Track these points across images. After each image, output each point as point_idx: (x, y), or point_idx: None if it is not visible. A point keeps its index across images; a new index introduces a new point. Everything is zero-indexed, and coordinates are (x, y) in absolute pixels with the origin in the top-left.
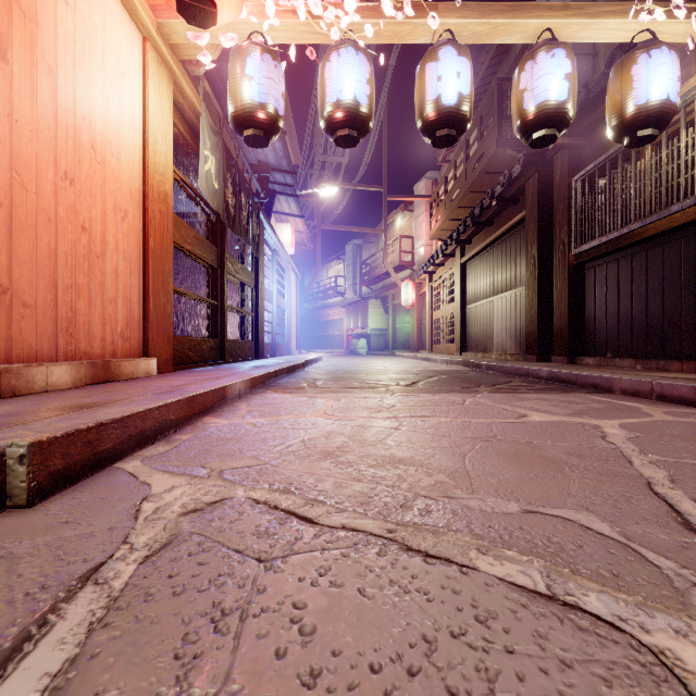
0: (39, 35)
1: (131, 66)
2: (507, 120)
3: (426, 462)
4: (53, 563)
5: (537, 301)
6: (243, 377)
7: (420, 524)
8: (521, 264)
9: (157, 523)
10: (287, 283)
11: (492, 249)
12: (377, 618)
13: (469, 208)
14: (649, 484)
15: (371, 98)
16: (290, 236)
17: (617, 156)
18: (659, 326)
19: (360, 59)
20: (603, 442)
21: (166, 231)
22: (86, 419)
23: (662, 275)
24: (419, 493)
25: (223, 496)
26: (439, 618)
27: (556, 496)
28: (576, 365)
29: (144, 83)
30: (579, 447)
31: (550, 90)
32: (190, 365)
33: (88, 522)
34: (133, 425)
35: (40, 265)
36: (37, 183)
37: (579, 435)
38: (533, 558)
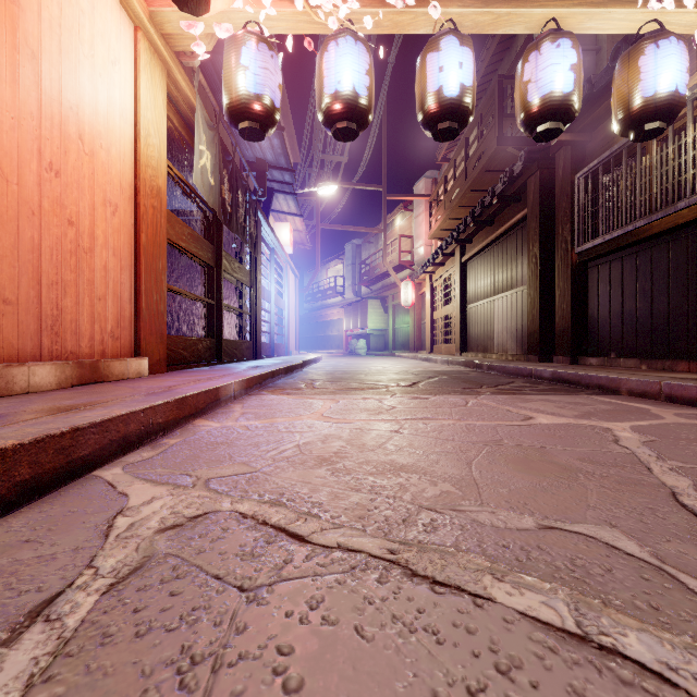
0: (21, 18)
1: (121, 56)
2: (508, 117)
3: (430, 469)
4: (2, 594)
5: (539, 301)
6: (238, 378)
7: (425, 543)
8: (522, 263)
9: (129, 542)
10: (286, 282)
11: (492, 248)
12: (378, 667)
13: (469, 207)
14: (674, 494)
15: (370, 89)
16: (289, 235)
17: (621, 152)
18: (665, 326)
19: (359, 49)
20: (616, 446)
21: (160, 227)
22: (61, 423)
23: (668, 273)
24: (423, 505)
25: (207, 509)
26: (452, 667)
27: (574, 508)
28: (580, 366)
29: (135, 73)
30: (591, 452)
31: (555, 82)
32: (185, 366)
33: (52, 541)
34: (114, 429)
35: (23, 260)
36: (19, 173)
37: (590, 439)
38: (556, 585)
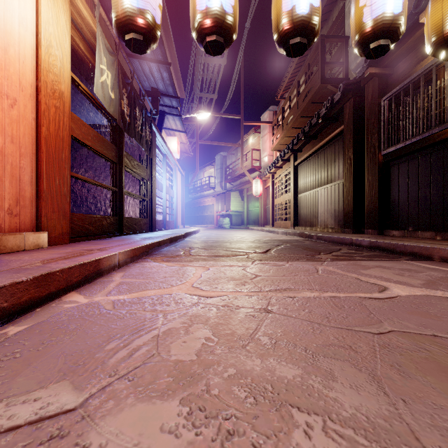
0: None
1: None
2: (327, 64)
3: (330, 396)
4: None
5: (353, 190)
6: (124, 249)
7: None
8: (339, 164)
9: None
10: (175, 178)
11: (317, 155)
12: None
13: (299, 128)
14: None
15: (235, 9)
16: (176, 145)
17: (418, 79)
18: None
19: None
20: None
21: (62, 124)
22: None
23: None
24: None
25: None
26: None
27: None
28: (387, 236)
29: None
30: None
31: (387, 4)
32: (89, 237)
33: None
34: None
35: None
36: None
37: None
38: None
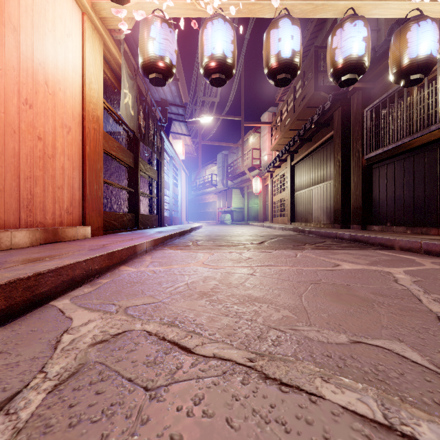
0: (6, 4)
1: (73, 31)
2: (321, 73)
3: (274, 300)
4: None
5: (341, 189)
6: (148, 239)
7: (273, 353)
8: (330, 166)
9: (70, 353)
10: (180, 178)
11: (311, 156)
12: None
13: (296, 130)
14: (439, 318)
15: (234, 53)
16: (182, 148)
17: (394, 94)
18: (422, 205)
19: (227, 27)
20: (396, 284)
21: (98, 141)
22: (28, 270)
23: (424, 172)
24: (271, 325)
25: (125, 329)
26: None
27: (373, 328)
28: (367, 231)
29: (82, 42)
30: (380, 288)
31: (353, 48)
32: (115, 231)
33: (17, 352)
34: (65, 274)
35: (7, 162)
36: (5, 105)
37: (378, 279)
38: (366, 386)
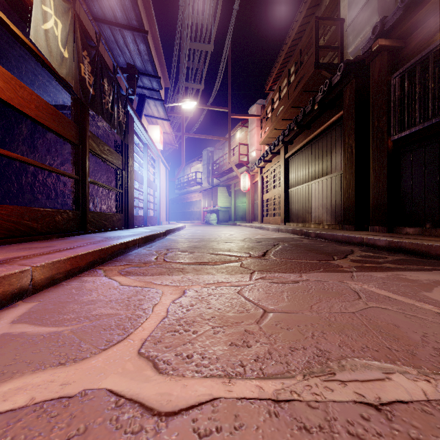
0: None
1: None
2: (322, 48)
3: None
4: None
5: (355, 182)
6: (52, 258)
7: None
8: (336, 155)
9: None
10: (158, 171)
11: (310, 146)
12: None
13: (289, 120)
14: None
15: None
16: (159, 135)
17: None
18: None
19: None
20: None
21: None
22: None
23: None
24: None
25: None
26: None
27: None
28: (402, 235)
29: None
30: None
31: None
32: (26, 238)
33: None
34: None
35: None
36: None
37: None
38: None
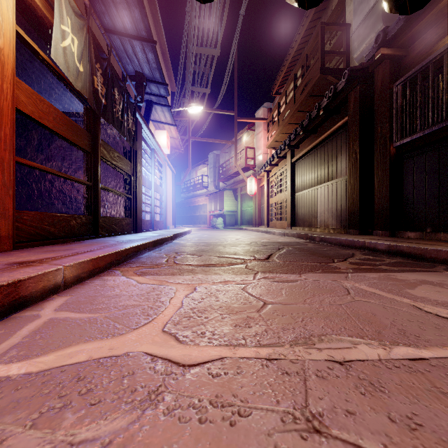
0: None
1: None
2: (328, 54)
3: None
4: None
5: (359, 187)
6: (77, 259)
7: None
8: (341, 160)
9: None
10: (164, 175)
11: (316, 151)
12: None
13: (296, 124)
14: None
15: None
16: (166, 140)
17: (440, 57)
18: None
19: None
20: None
21: None
22: None
23: None
24: None
25: None
26: None
27: None
28: (403, 239)
29: None
30: None
31: None
32: (46, 242)
33: None
34: None
35: None
36: None
37: None
38: None
